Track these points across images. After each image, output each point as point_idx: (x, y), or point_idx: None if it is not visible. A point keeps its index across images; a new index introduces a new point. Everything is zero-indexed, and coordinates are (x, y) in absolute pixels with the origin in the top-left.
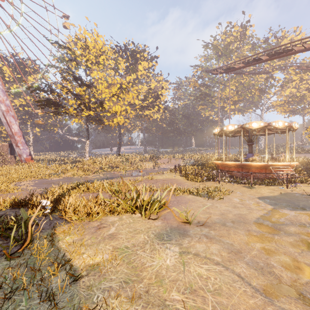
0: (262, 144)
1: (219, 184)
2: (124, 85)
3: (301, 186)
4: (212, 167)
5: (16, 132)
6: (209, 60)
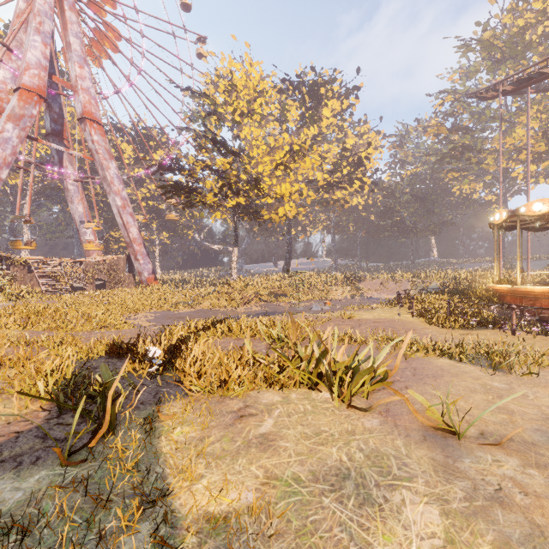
0: None
1: (517, 337)
2: (297, 146)
3: None
4: (485, 298)
5: (135, 238)
6: (472, 75)
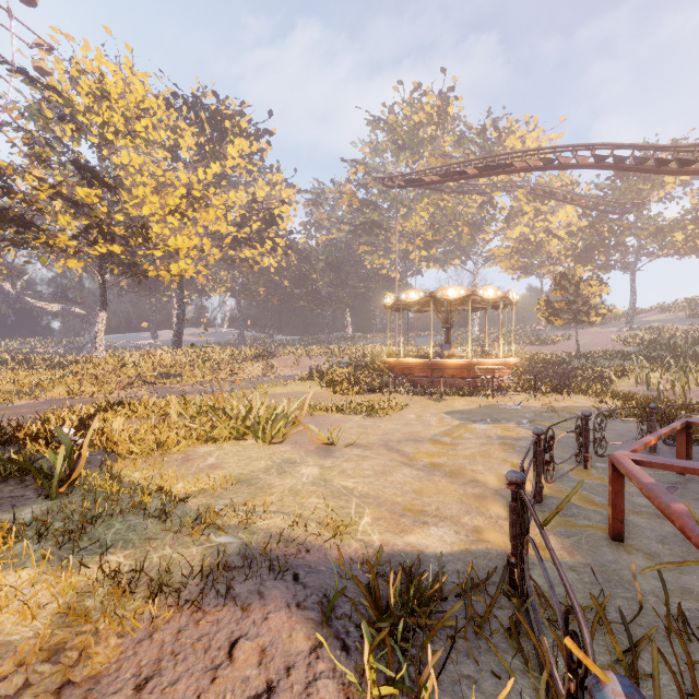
0: (476, 327)
1: (389, 395)
2: (198, 192)
3: (512, 394)
4: (382, 370)
5: None
6: (380, 153)
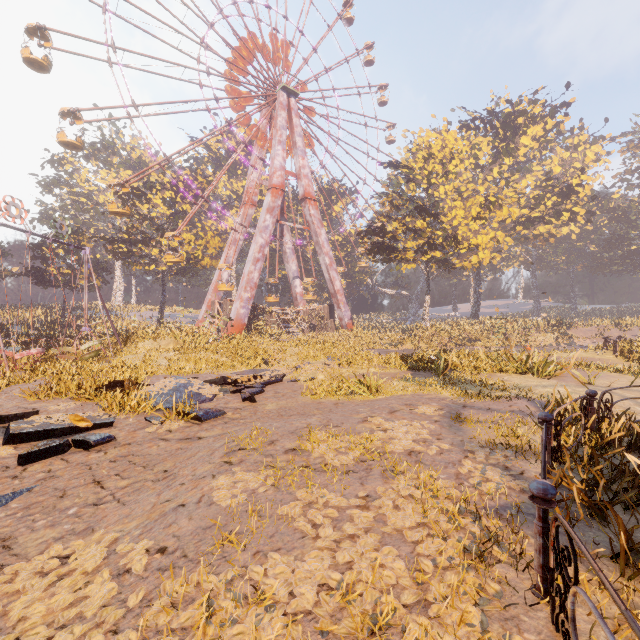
0: None
1: None
2: (493, 198)
3: None
4: None
5: (338, 290)
6: None
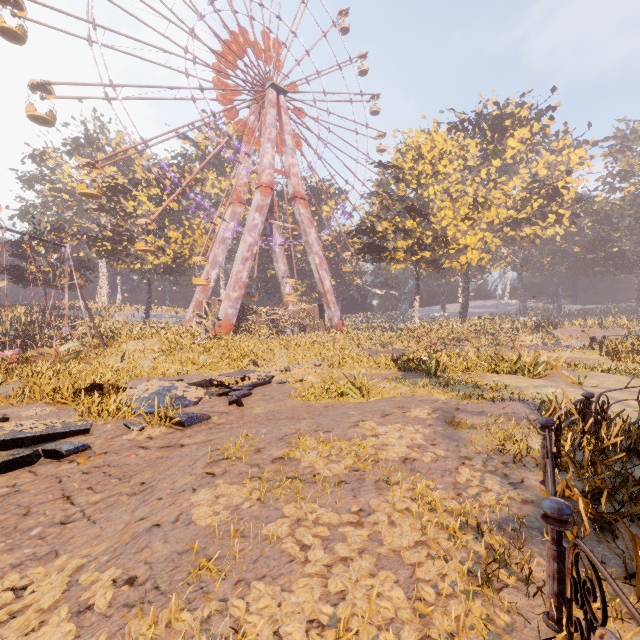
0: None
1: None
2: (481, 199)
3: None
4: None
5: (328, 290)
6: None
